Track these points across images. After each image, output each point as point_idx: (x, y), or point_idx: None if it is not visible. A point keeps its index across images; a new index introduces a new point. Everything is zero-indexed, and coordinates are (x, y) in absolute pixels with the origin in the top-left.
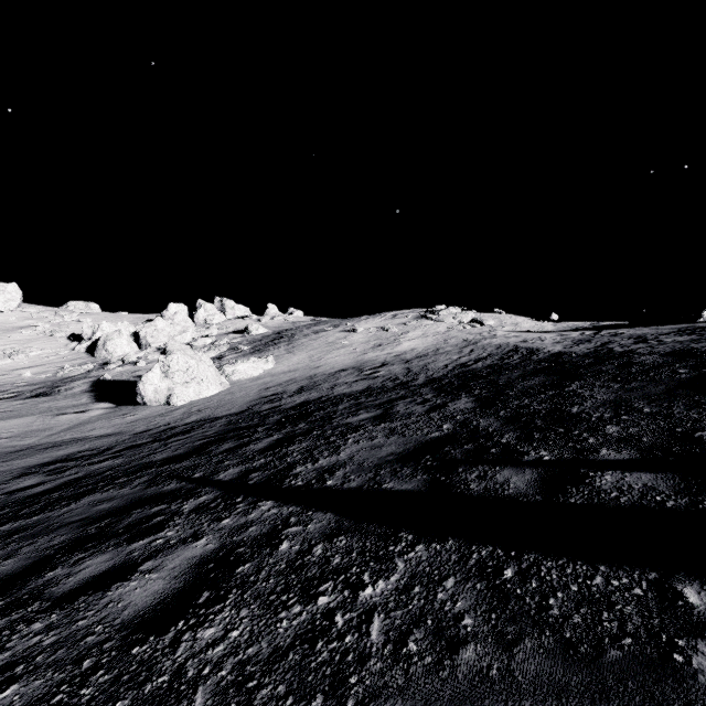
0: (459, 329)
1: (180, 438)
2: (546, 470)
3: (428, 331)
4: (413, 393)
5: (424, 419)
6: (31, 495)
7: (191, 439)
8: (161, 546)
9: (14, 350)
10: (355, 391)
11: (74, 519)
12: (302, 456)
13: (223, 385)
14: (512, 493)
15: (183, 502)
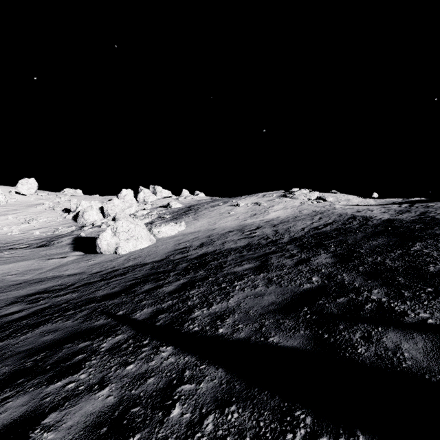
0: (308, 203)
1: (118, 278)
2: (439, 337)
3: (287, 205)
4: (281, 249)
5: (294, 271)
6: (9, 321)
7: (125, 280)
8: (70, 392)
9: (31, 218)
10: (239, 246)
11: (23, 348)
12: (200, 300)
13: (151, 241)
14: (412, 367)
15: (103, 340)
